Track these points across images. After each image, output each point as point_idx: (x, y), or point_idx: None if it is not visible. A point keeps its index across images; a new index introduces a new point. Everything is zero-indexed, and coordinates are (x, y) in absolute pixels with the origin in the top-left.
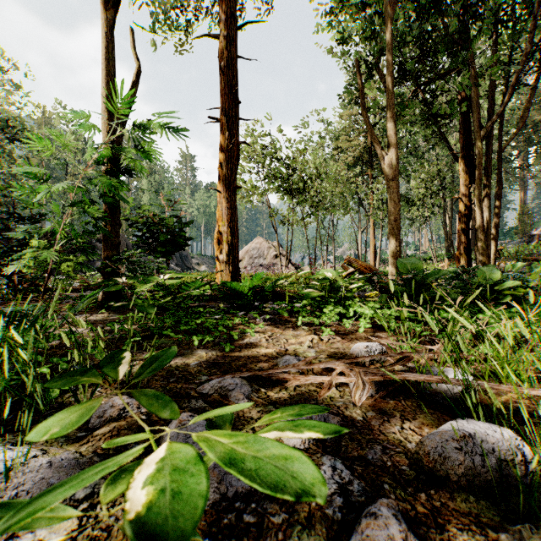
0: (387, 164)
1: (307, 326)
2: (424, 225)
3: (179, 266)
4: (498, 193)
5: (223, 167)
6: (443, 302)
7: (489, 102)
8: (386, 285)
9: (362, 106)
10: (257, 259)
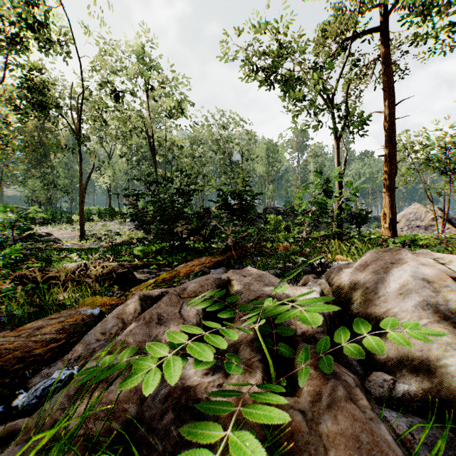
0: None
1: None
2: None
3: None
4: None
5: (386, 179)
6: None
7: None
8: None
9: None
10: (413, 221)
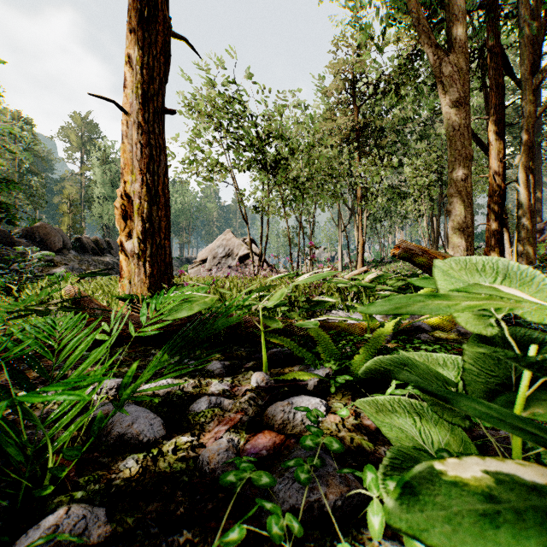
0: (449, 73)
1: None
2: (420, 220)
3: None
4: None
5: (133, 64)
6: None
7: (533, 47)
8: None
9: None
10: (224, 259)
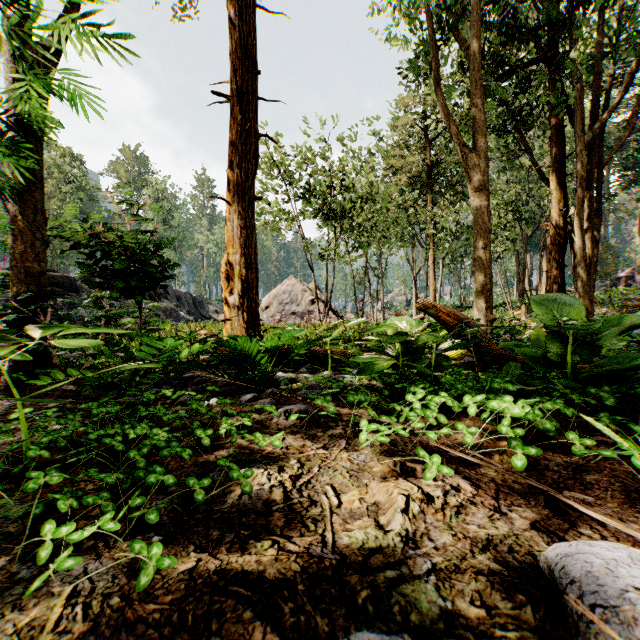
0: (472, 166)
1: (374, 432)
2: (497, 263)
3: (192, 315)
4: (596, 221)
5: (234, 168)
6: (635, 379)
7: (591, 100)
8: (518, 345)
9: (436, 83)
10: (288, 305)
